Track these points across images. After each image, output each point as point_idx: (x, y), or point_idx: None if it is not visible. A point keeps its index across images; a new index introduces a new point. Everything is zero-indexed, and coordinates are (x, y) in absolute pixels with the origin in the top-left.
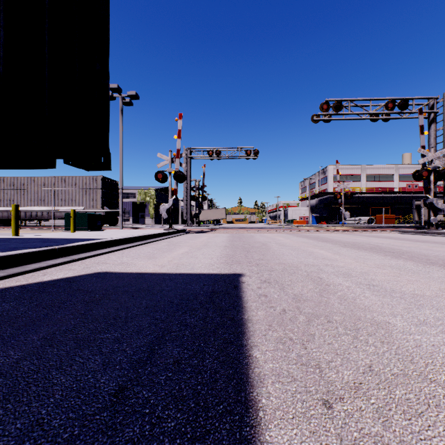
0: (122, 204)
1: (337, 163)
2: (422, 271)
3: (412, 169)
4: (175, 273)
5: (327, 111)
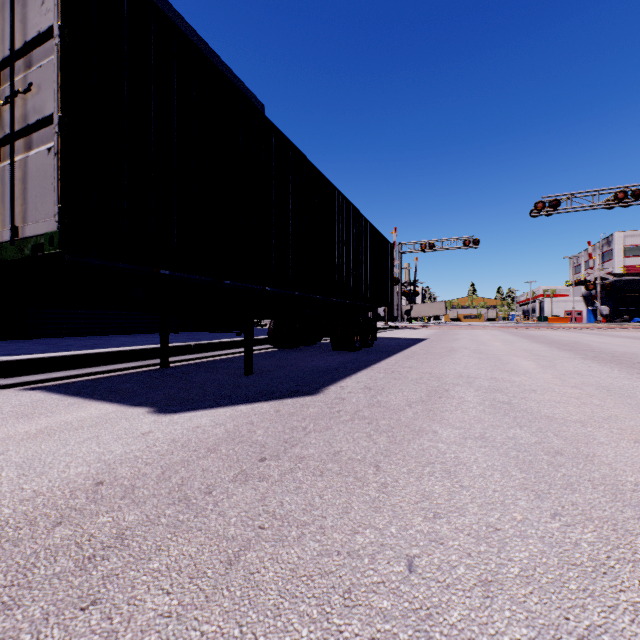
0: None
1: (589, 245)
2: (509, 339)
3: None
4: (404, 337)
5: (543, 209)
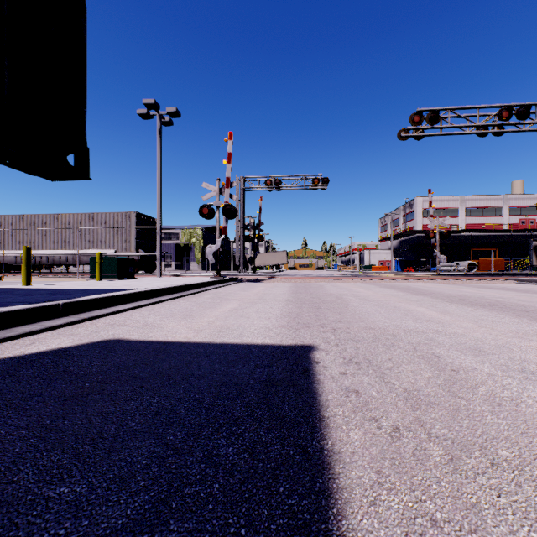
0: (159, 246)
1: (430, 192)
2: None
3: (527, 200)
4: (215, 343)
5: (420, 124)
